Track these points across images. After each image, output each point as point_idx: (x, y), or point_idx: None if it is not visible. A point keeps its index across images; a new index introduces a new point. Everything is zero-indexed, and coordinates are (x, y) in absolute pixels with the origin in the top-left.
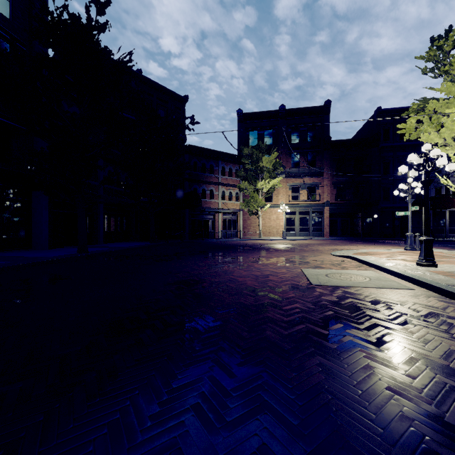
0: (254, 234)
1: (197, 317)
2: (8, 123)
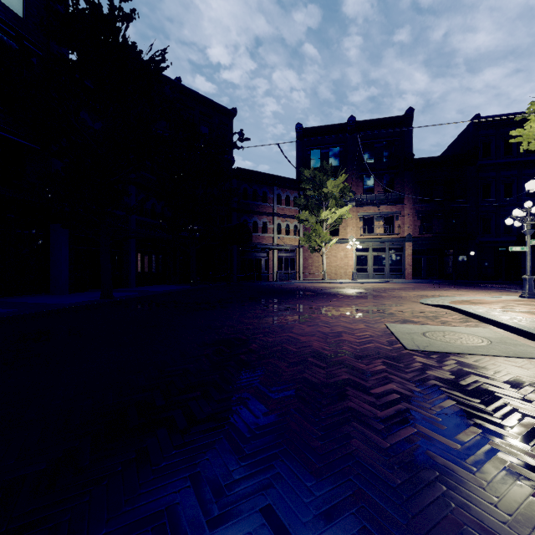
0: (316, 275)
1: (240, 405)
2: (22, 142)
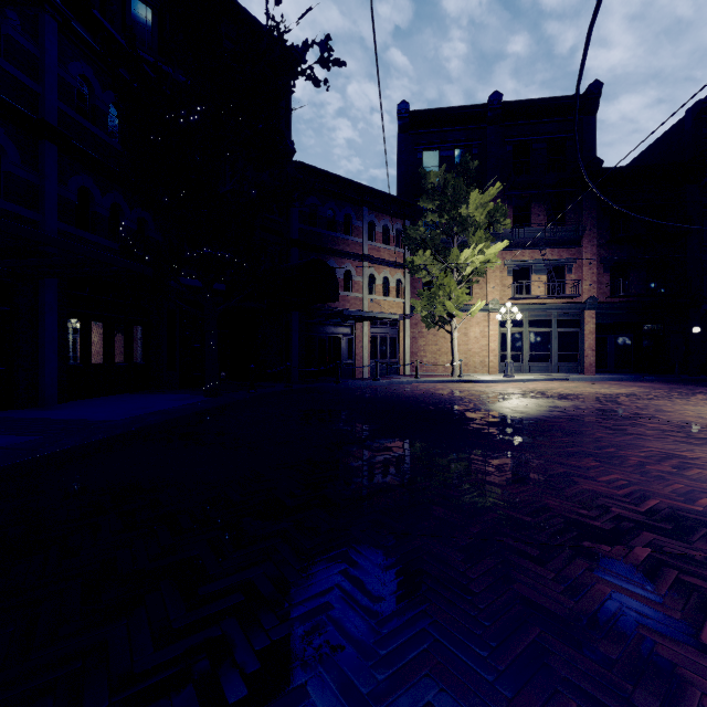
0: (432, 367)
1: None
2: None
